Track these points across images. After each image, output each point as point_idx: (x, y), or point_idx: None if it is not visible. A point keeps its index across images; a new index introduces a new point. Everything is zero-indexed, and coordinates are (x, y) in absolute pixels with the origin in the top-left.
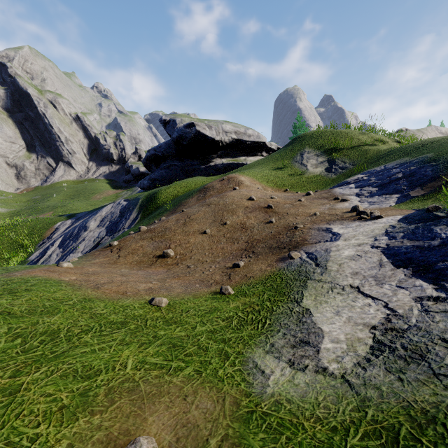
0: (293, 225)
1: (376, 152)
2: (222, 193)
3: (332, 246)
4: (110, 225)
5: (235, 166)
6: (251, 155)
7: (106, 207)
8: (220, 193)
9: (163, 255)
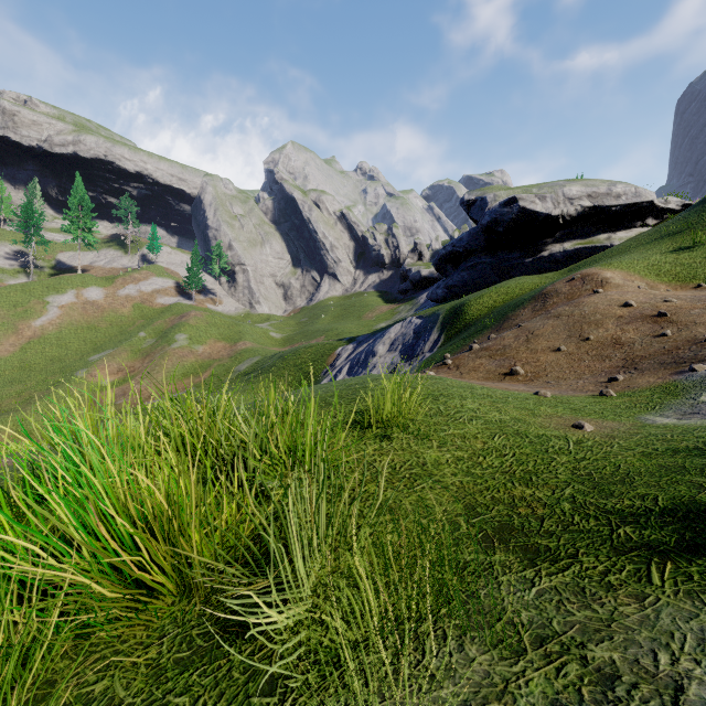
0: (703, 337)
1: None
2: (573, 299)
3: None
4: (405, 349)
5: (588, 253)
6: (621, 229)
7: (393, 327)
8: (571, 300)
9: (511, 372)
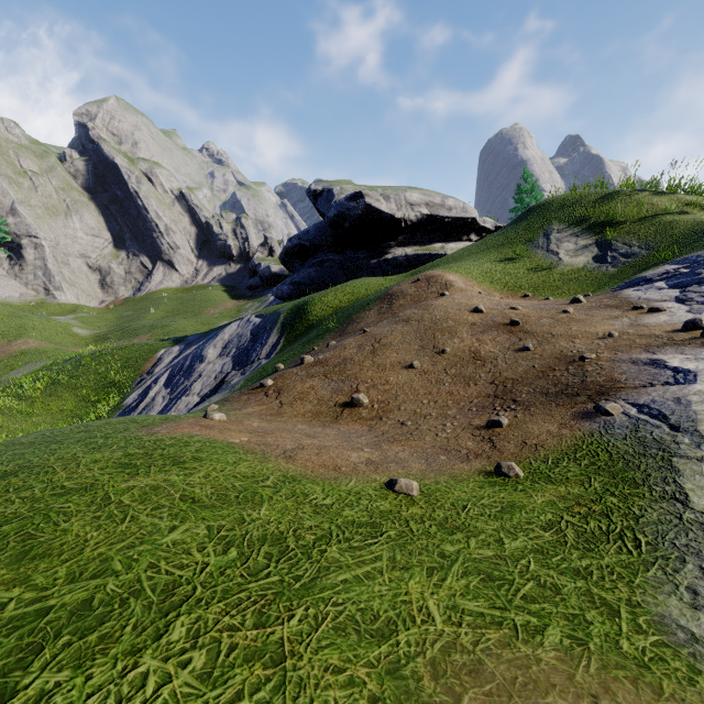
0: (573, 353)
1: (692, 226)
2: (421, 302)
3: (686, 392)
4: (238, 354)
5: (427, 259)
6: (452, 240)
7: (229, 327)
8: (418, 302)
9: (351, 402)
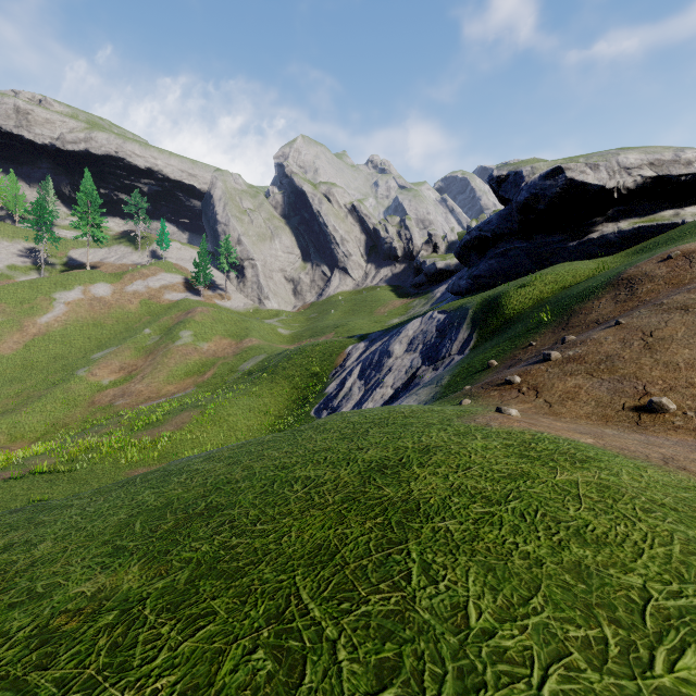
0: None
1: None
2: (687, 284)
3: None
4: (426, 350)
5: (652, 233)
6: (689, 204)
7: (410, 324)
8: (680, 285)
9: (650, 407)
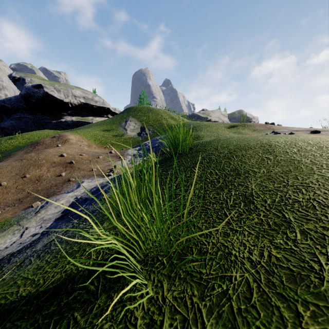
0: (72, 178)
1: (167, 126)
2: (46, 149)
3: (64, 196)
4: None
5: (83, 124)
6: (99, 116)
7: None
8: (46, 148)
9: None
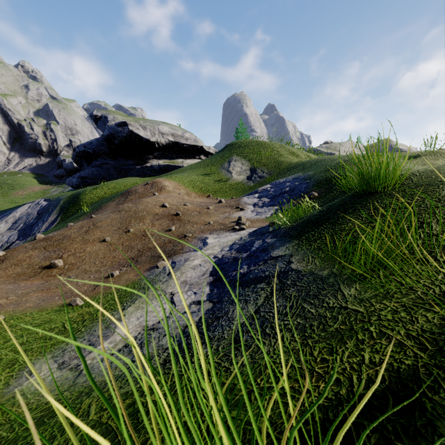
0: (186, 233)
1: (288, 165)
2: (141, 198)
3: (193, 255)
4: (24, 228)
5: (172, 168)
6: (189, 158)
7: (22, 207)
8: (140, 198)
9: (50, 265)
